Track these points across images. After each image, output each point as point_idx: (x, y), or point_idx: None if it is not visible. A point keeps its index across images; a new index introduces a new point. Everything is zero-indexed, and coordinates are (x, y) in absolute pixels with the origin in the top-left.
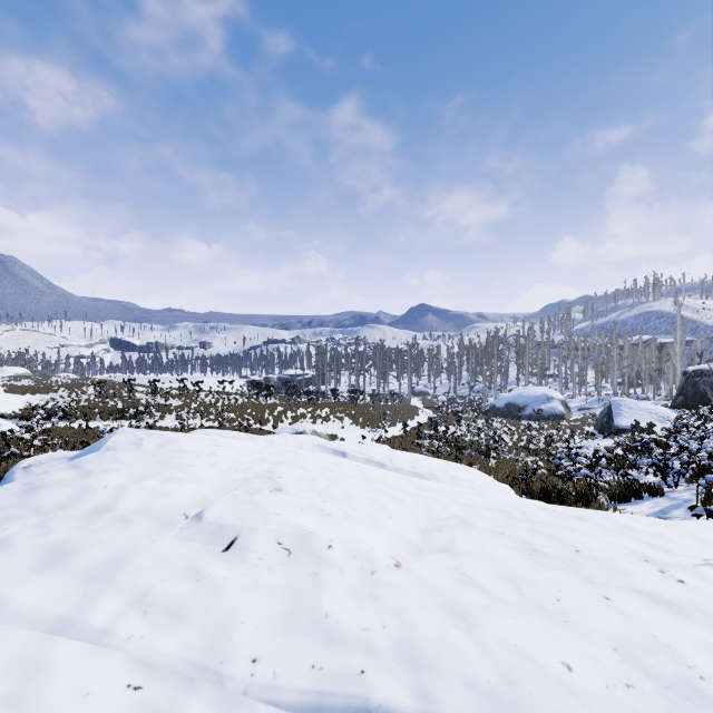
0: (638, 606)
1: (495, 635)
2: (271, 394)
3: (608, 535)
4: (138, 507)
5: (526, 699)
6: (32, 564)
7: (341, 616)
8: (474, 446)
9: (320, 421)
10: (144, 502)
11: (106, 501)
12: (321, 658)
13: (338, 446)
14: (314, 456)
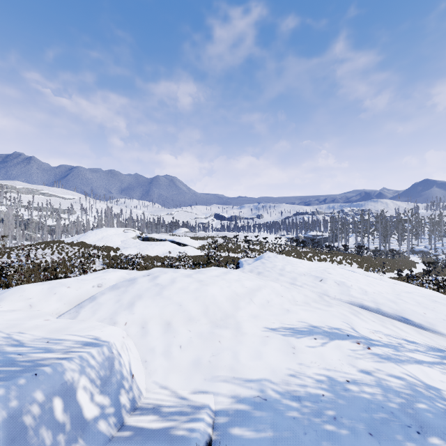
0: None
1: (403, 306)
2: (304, 246)
3: None
4: (290, 270)
5: (406, 313)
6: (278, 275)
7: (356, 295)
8: None
9: (335, 263)
10: (291, 269)
11: (282, 268)
12: (351, 298)
13: (350, 269)
14: (340, 269)
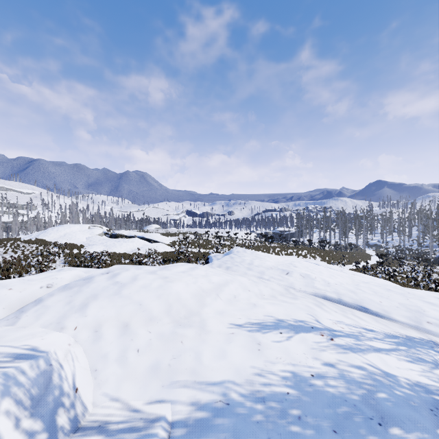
0: (418, 302)
1: (362, 295)
2: (272, 241)
3: (430, 293)
4: (258, 264)
5: (365, 302)
6: (246, 269)
7: (319, 287)
8: (408, 279)
9: (301, 257)
10: (259, 264)
11: (250, 262)
12: (315, 290)
13: (314, 262)
14: (305, 262)
